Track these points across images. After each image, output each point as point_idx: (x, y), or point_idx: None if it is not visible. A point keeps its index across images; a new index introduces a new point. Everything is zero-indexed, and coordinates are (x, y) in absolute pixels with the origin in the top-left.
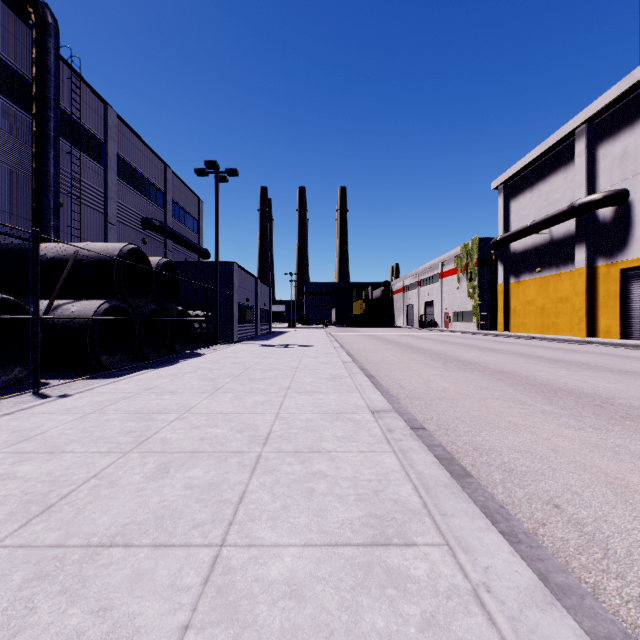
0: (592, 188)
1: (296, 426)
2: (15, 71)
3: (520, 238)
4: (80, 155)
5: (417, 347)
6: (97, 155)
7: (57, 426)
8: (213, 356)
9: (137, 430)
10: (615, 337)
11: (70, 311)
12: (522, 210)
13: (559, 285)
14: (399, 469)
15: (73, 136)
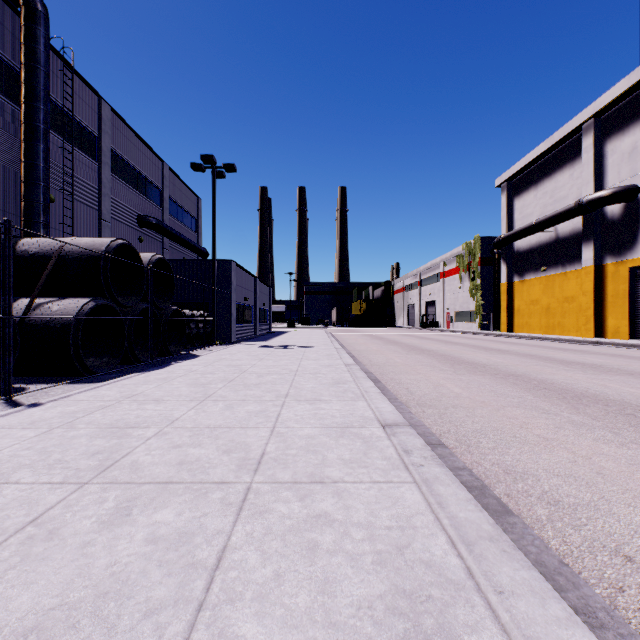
0: (600, 184)
1: (295, 445)
2: (3, 60)
3: (524, 236)
4: (72, 149)
5: (421, 348)
6: (91, 150)
7: (12, 445)
8: (208, 358)
9: (105, 450)
10: (624, 337)
11: (52, 310)
12: (526, 208)
13: (565, 284)
14: (425, 509)
15: (65, 130)
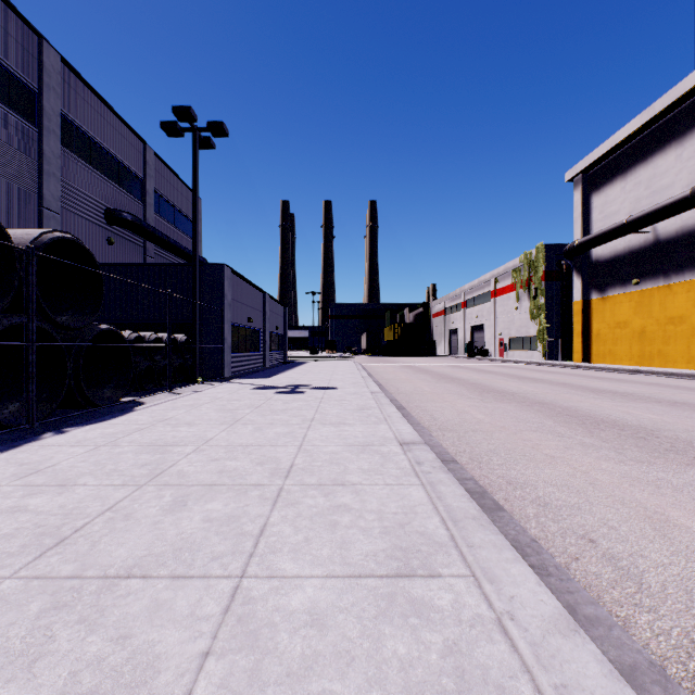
0: None
1: None
2: None
3: (610, 240)
4: None
5: (494, 388)
6: (26, 109)
7: None
8: (138, 418)
9: None
10: None
11: None
12: (610, 205)
13: (669, 300)
14: None
15: None
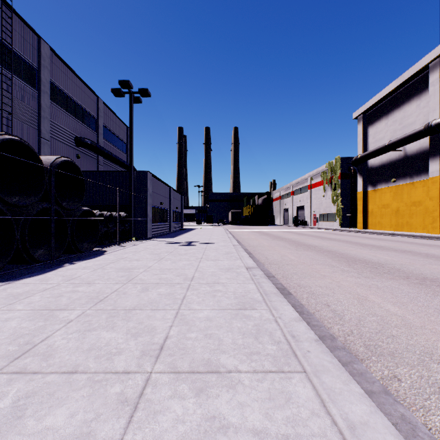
0: None
1: None
2: None
3: (378, 155)
4: (11, 76)
5: (305, 243)
6: (31, 80)
7: None
8: (108, 257)
9: None
10: None
11: None
12: (378, 133)
13: (413, 192)
14: None
15: (5, 60)
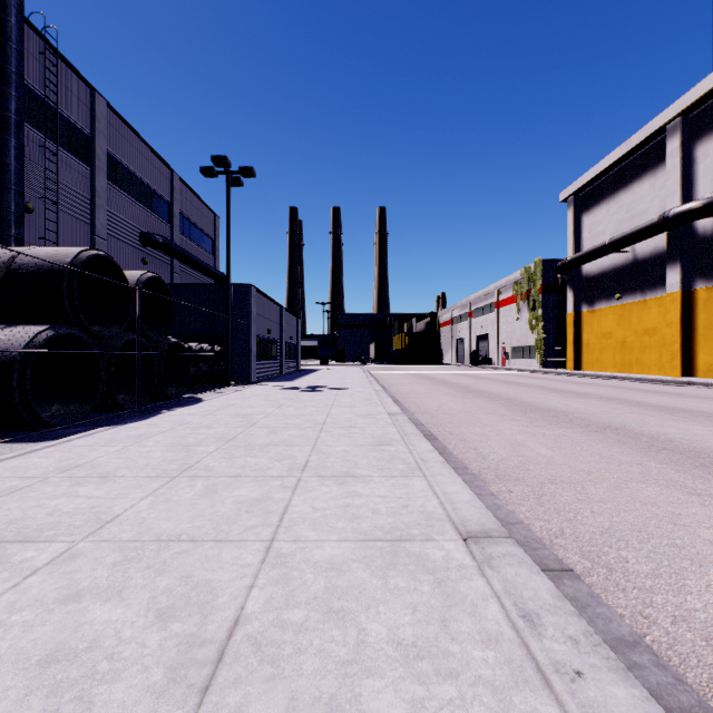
0: (688, 195)
1: (303, 592)
2: None
3: (596, 258)
4: (57, 150)
5: (478, 389)
6: (82, 152)
7: None
8: (212, 404)
9: None
10: None
11: None
12: (597, 225)
13: (645, 314)
14: None
15: (48, 126)
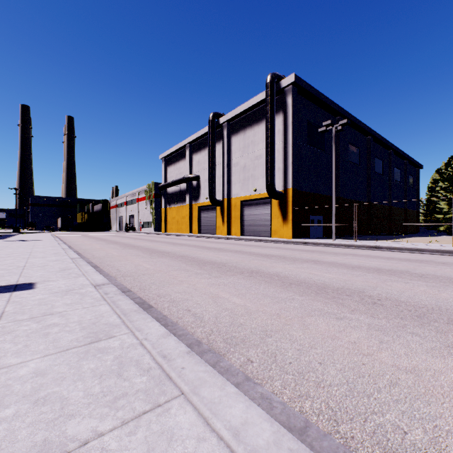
0: (191, 171)
1: (39, 251)
2: None
3: (169, 187)
4: None
5: (107, 239)
6: None
7: None
8: None
9: None
10: (197, 233)
11: None
12: (171, 173)
13: (183, 211)
14: (64, 251)
15: None
